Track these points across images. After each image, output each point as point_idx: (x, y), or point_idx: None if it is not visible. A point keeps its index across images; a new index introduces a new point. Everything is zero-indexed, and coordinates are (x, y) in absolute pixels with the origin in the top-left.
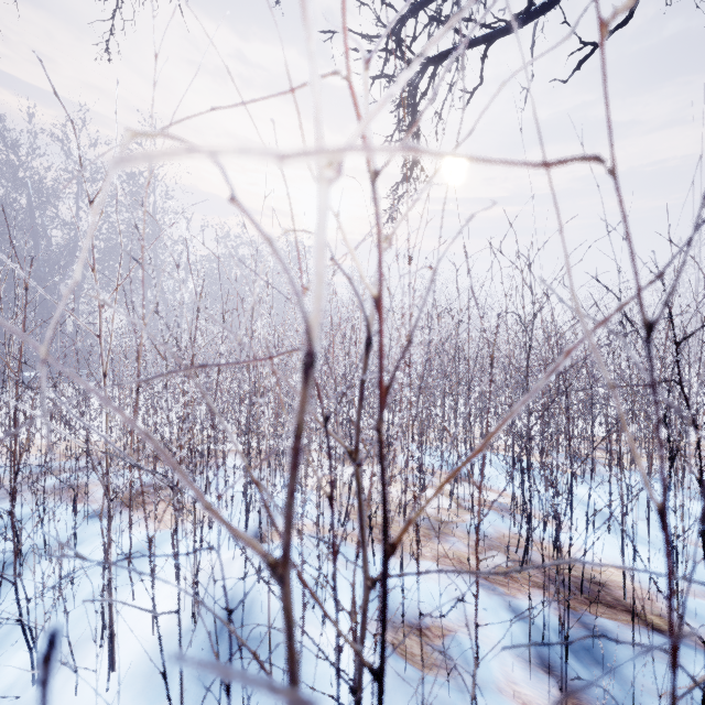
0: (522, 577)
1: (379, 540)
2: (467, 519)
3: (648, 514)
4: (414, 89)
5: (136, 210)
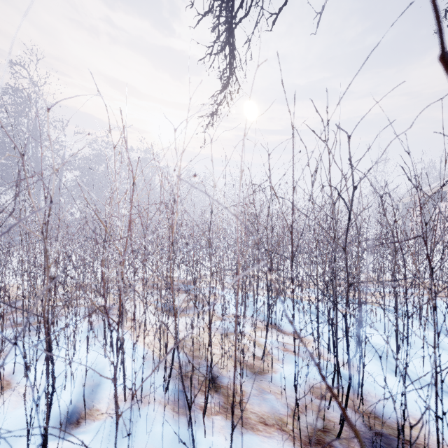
0: (341, 446)
1: (200, 407)
2: (278, 370)
3: (423, 358)
4: (232, 2)
5: (19, 116)
